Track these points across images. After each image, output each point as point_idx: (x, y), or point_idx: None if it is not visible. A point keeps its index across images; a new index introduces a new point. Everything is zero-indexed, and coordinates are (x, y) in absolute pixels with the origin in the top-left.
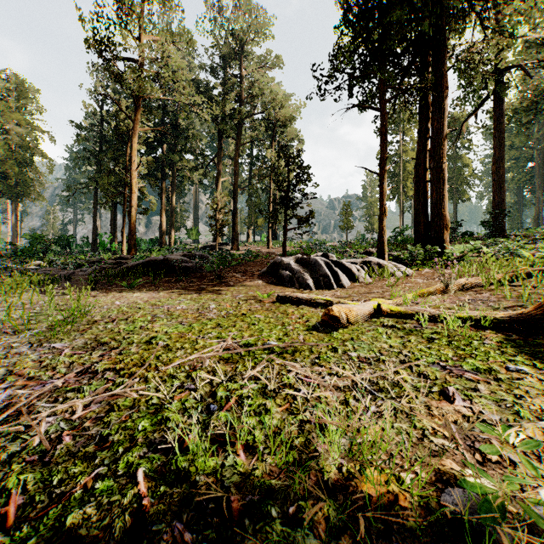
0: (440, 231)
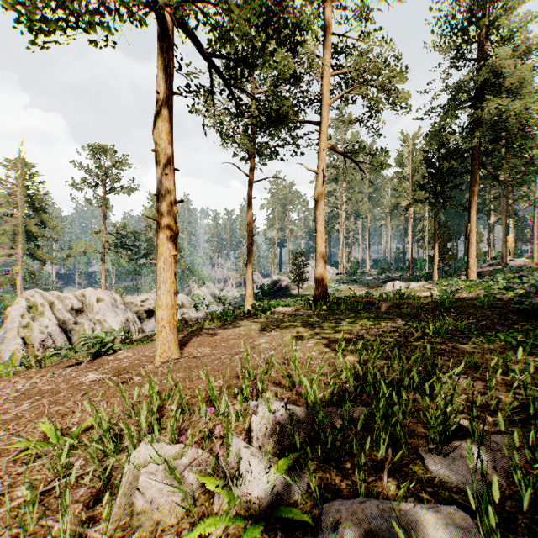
0: (466, 270)
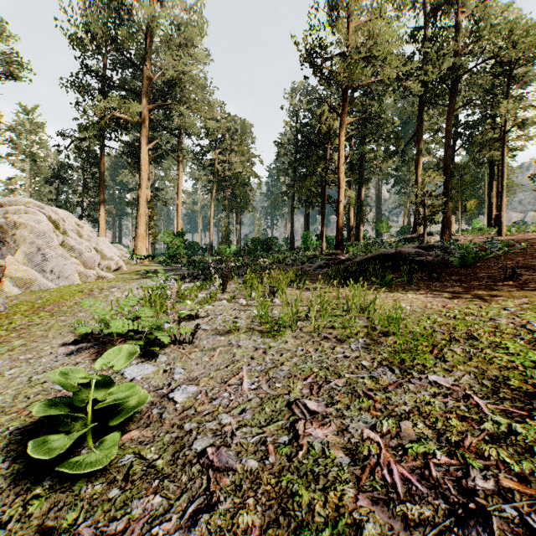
0: None
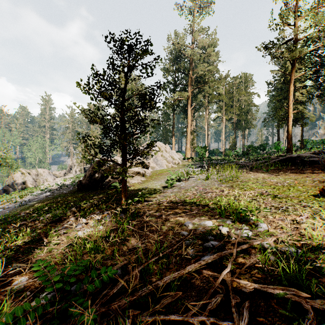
0: None
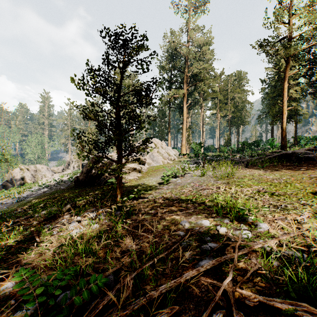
0: None
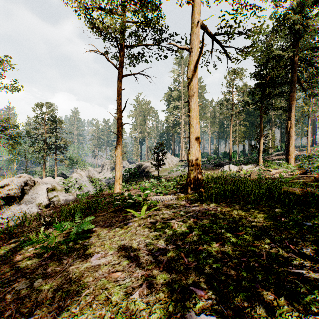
0: (287, 156)
